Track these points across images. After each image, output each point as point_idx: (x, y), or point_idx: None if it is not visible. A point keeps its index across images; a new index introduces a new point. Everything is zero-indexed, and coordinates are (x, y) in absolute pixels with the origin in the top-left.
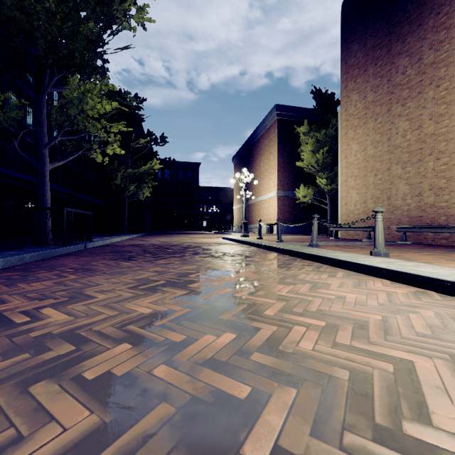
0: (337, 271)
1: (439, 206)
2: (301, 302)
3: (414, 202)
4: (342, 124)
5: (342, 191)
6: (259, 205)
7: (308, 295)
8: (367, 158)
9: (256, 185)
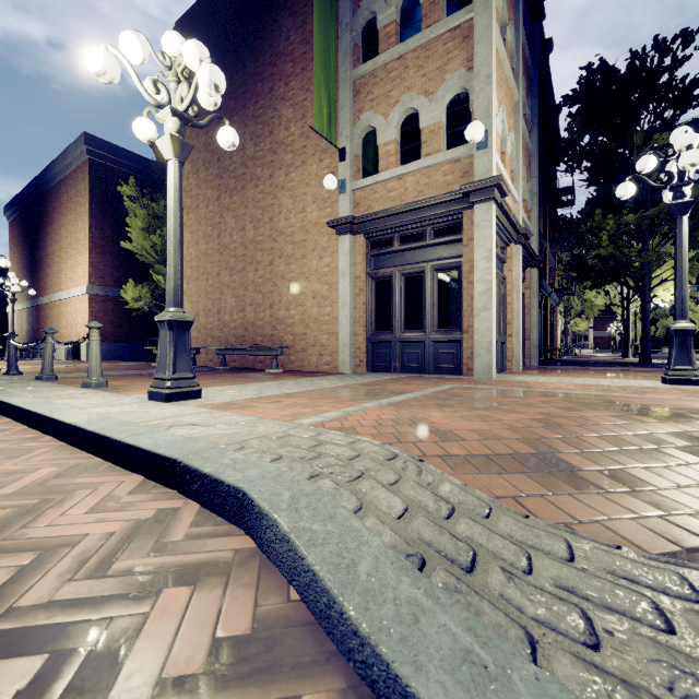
0: None
1: (257, 325)
2: None
3: (239, 318)
4: None
5: None
6: (58, 307)
7: None
8: (199, 256)
9: (53, 269)
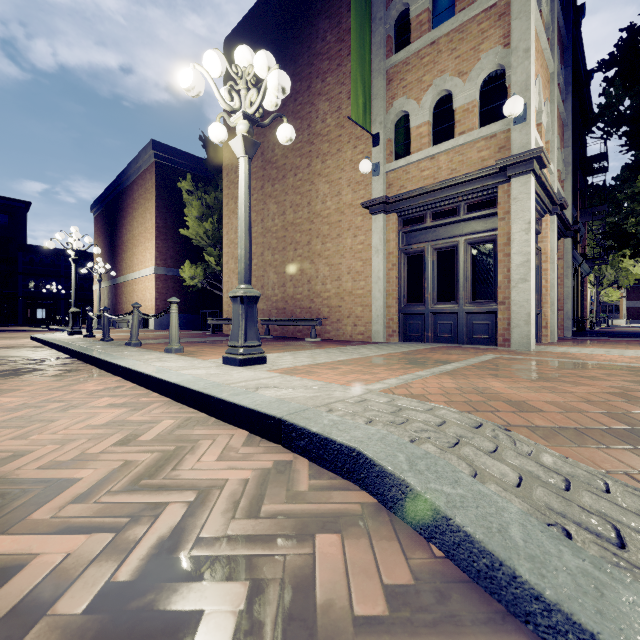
0: (88, 373)
1: (296, 298)
2: None
3: (280, 292)
4: (224, 190)
5: (224, 275)
6: (131, 285)
7: None
8: None
9: (127, 254)
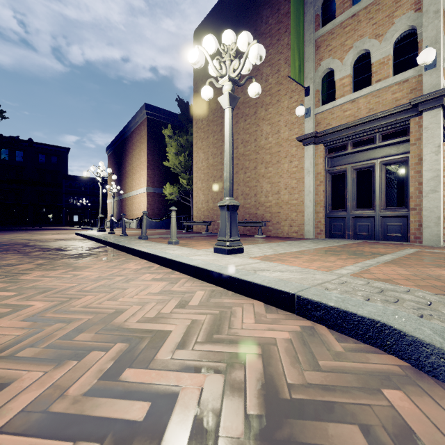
0: (124, 257)
1: (246, 207)
2: (31, 282)
3: None
4: (194, 134)
5: (194, 191)
6: (131, 199)
7: (51, 276)
8: (209, 166)
9: (129, 179)
